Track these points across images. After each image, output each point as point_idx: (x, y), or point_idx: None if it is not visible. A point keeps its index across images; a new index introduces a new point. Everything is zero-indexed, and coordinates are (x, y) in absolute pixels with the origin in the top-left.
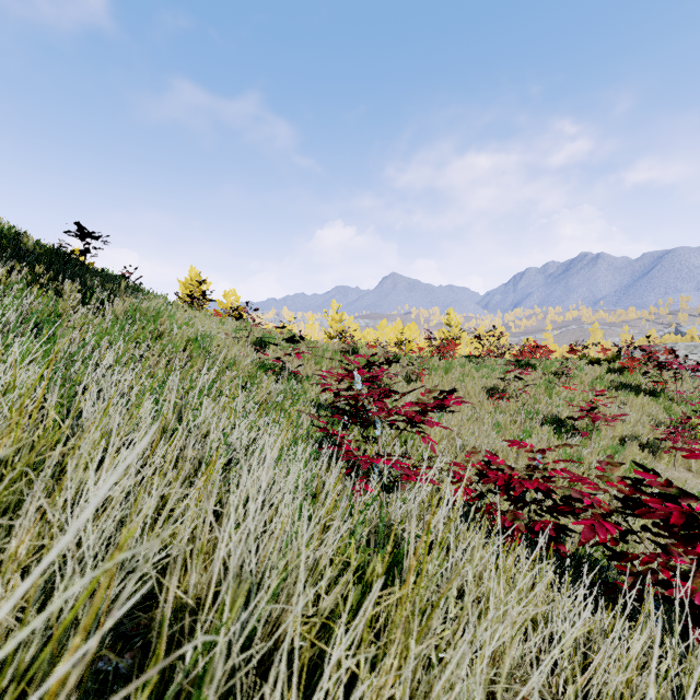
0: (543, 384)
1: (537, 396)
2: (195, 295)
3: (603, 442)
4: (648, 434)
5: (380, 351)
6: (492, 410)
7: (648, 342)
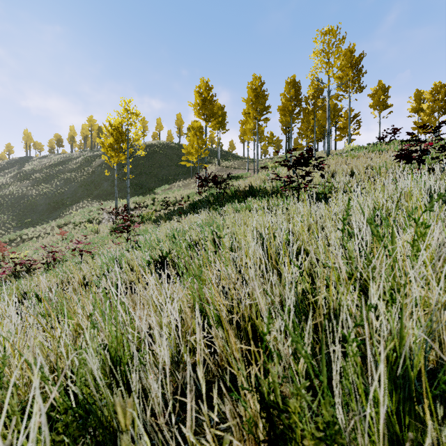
0: None
1: None
2: None
3: None
4: None
5: None
6: None
7: None
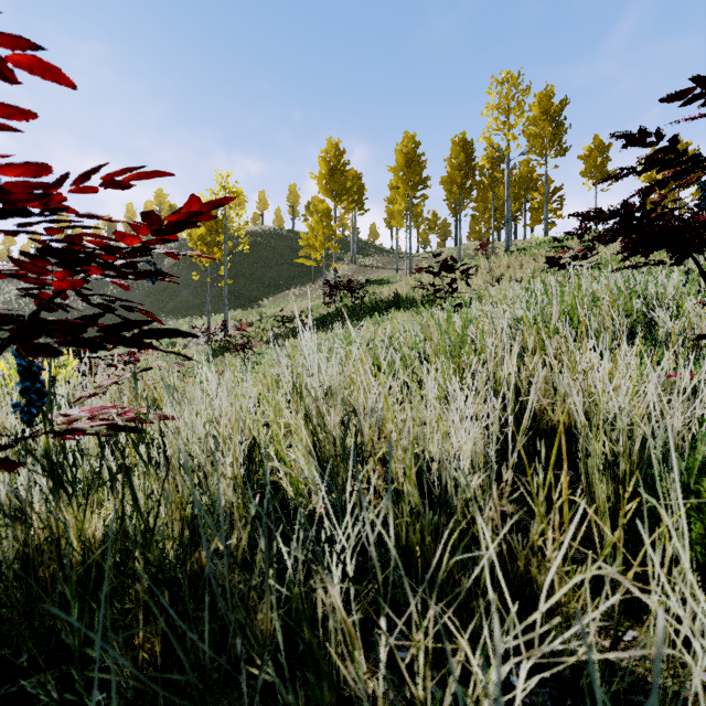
0: None
1: None
2: None
3: None
4: None
5: None
6: None
7: None
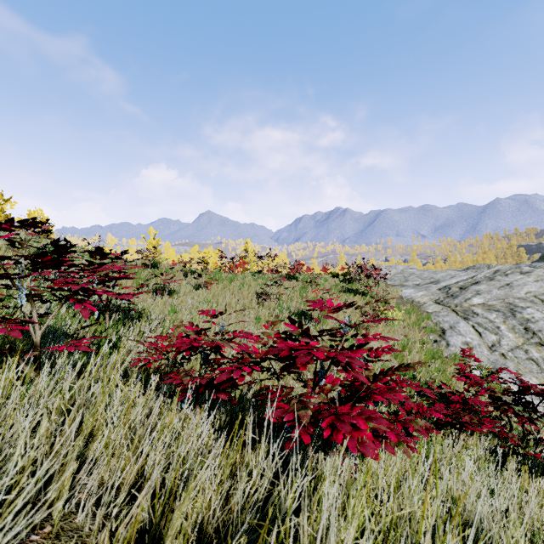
0: (299, 289)
1: (293, 297)
2: None
3: (328, 325)
4: (357, 319)
5: (179, 266)
6: (256, 307)
7: (363, 262)
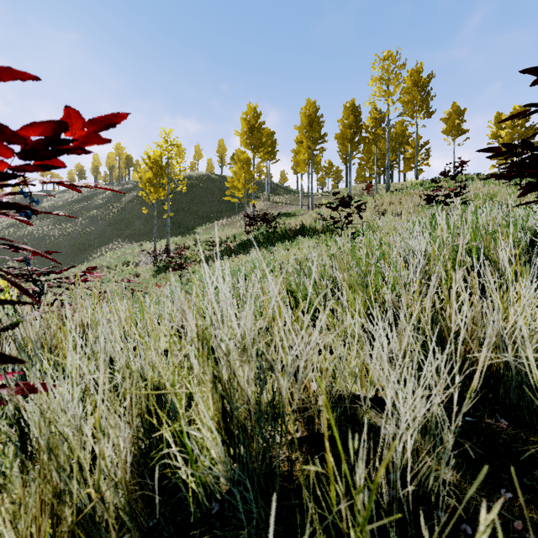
0: None
1: None
2: None
3: None
4: None
5: None
6: None
7: None
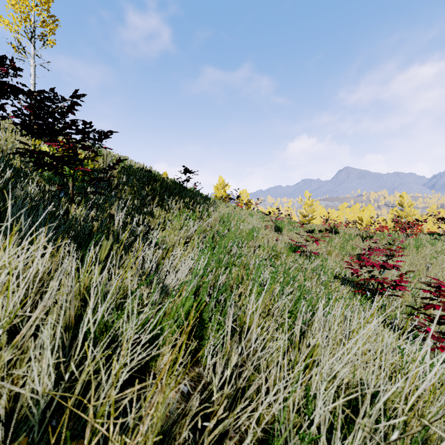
0: None
1: None
2: (222, 193)
3: None
4: None
5: (354, 231)
6: None
7: None
